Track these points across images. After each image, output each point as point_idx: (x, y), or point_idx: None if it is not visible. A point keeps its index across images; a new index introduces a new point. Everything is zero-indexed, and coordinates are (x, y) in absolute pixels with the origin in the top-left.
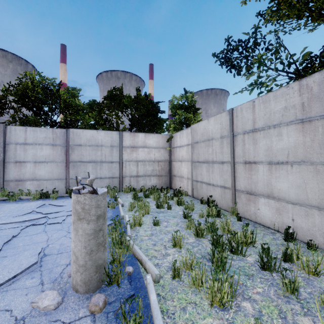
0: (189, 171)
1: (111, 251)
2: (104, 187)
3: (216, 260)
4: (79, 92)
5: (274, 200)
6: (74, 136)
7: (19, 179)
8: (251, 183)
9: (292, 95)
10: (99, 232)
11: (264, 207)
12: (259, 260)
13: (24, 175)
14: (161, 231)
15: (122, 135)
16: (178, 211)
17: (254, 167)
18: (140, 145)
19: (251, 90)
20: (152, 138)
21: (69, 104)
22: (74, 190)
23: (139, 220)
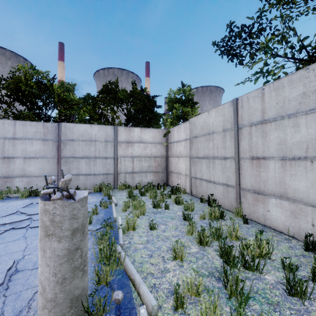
0: (187, 168)
1: (96, 269)
2: (98, 184)
3: (231, 284)
4: (74, 87)
5: (288, 201)
6: (66, 131)
7: (8, 176)
8: (260, 181)
9: (313, 79)
10: (75, 251)
11: (275, 209)
12: (281, 279)
13: (13, 171)
14: (158, 237)
15: (117, 129)
16: (177, 211)
17: (264, 163)
18: (136, 140)
19: (257, 79)
20: (148, 133)
21: (63, 98)
22: (42, 194)
23: (133, 224)
